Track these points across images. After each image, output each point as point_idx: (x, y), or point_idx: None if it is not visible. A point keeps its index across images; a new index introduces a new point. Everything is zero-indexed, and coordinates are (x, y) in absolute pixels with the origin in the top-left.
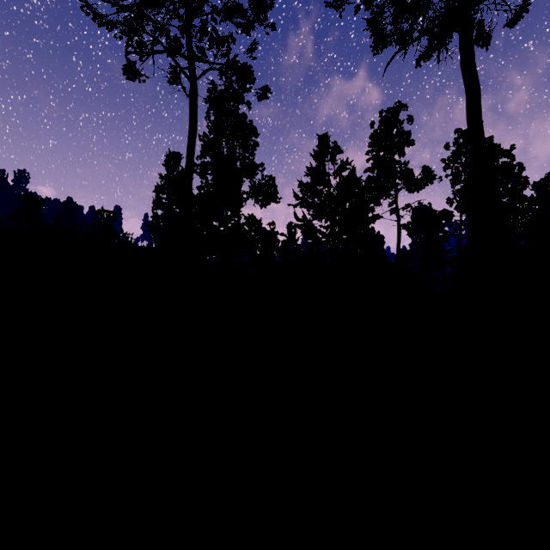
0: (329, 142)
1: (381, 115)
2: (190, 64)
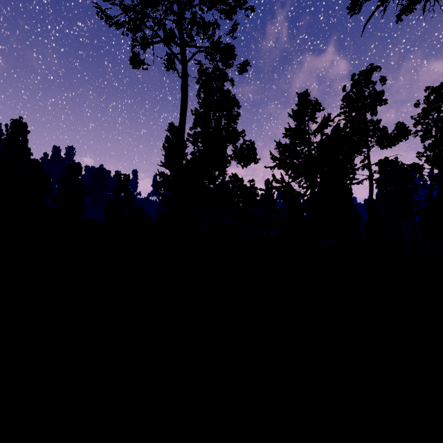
0: (309, 99)
1: (353, 79)
2: (181, 50)
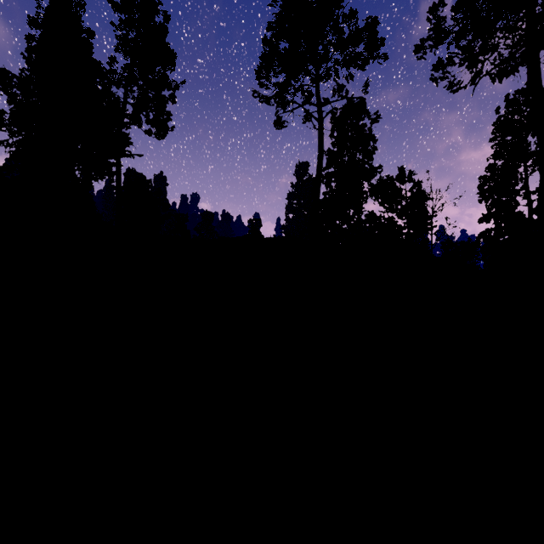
0: (405, 171)
1: (507, 99)
2: (318, 109)
